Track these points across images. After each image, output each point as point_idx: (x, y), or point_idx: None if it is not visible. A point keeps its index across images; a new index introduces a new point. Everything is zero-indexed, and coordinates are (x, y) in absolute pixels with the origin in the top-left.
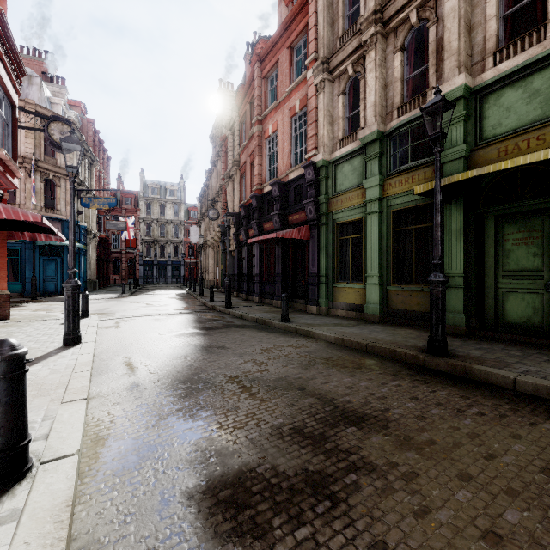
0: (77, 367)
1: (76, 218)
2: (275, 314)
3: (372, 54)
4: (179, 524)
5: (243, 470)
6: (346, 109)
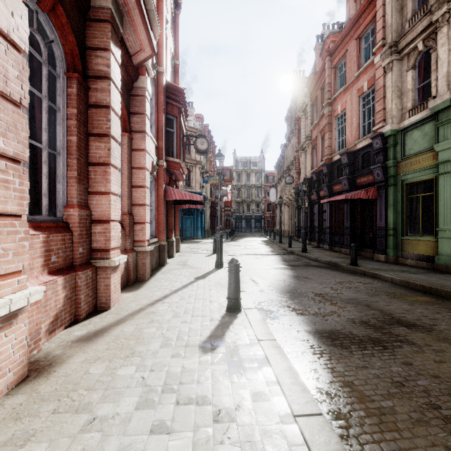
0: None
1: (200, 191)
2: (344, 260)
3: (444, 30)
4: (306, 338)
5: (333, 329)
6: (416, 81)
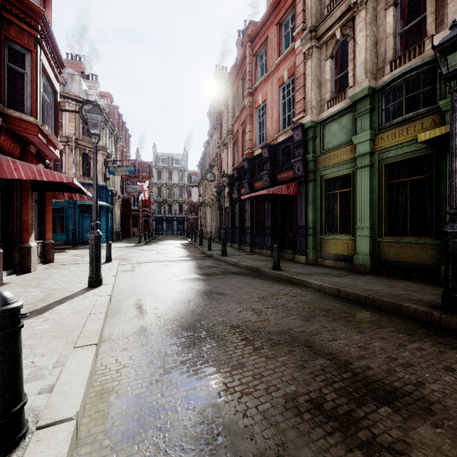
0: (95, 308)
1: (104, 183)
2: (266, 263)
3: (362, 14)
4: None
5: None
6: (334, 72)
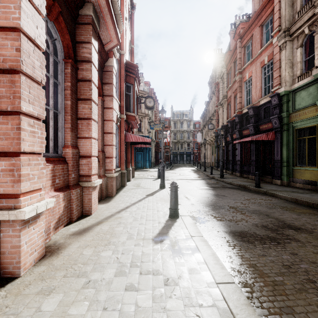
0: None
1: (148, 135)
2: (251, 183)
3: None
4: (224, 236)
5: (242, 231)
6: (303, 55)
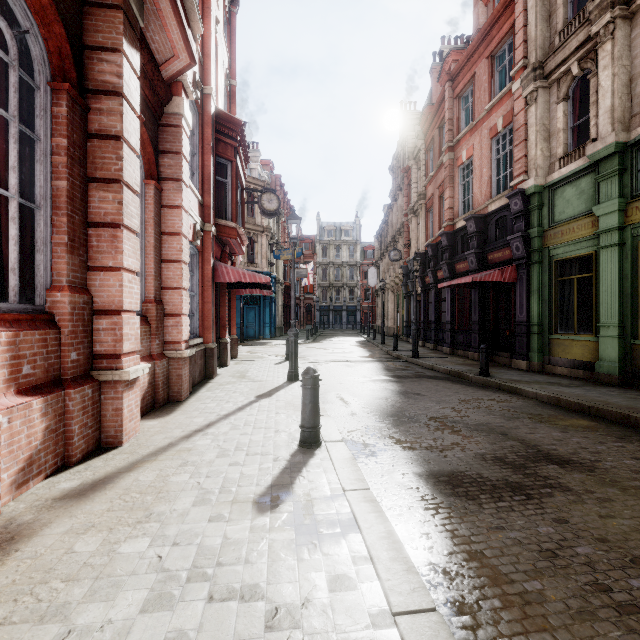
0: None
1: (269, 270)
2: (471, 368)
3: (607, 46)
4: (416, 484)
5: (454, 471)
6: (569, 118)
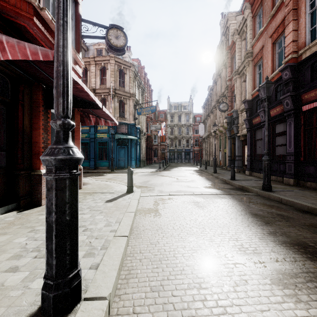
0: None
1: (134, 122)
2: None
3: None
4: None
5: None
6: None
